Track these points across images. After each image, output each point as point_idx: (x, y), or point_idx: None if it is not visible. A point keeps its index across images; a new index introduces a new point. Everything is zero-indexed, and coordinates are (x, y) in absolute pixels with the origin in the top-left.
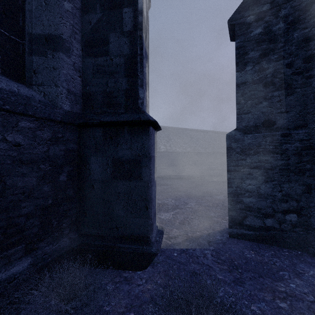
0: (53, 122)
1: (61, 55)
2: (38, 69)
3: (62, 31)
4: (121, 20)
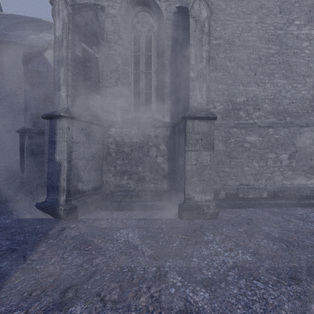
0: None
1: None
2: None
3: None
4: None
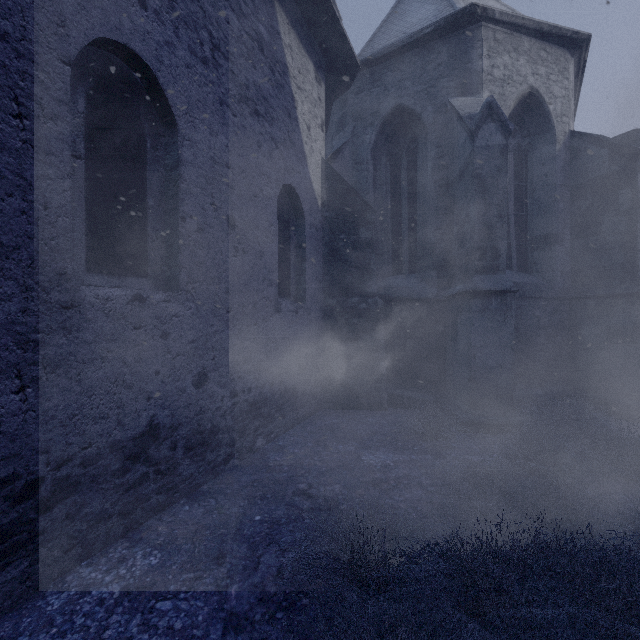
0: (553, 299)
1: (556, 247)
2: (537, 260)
3: (557, 228)
4: (616, 202)
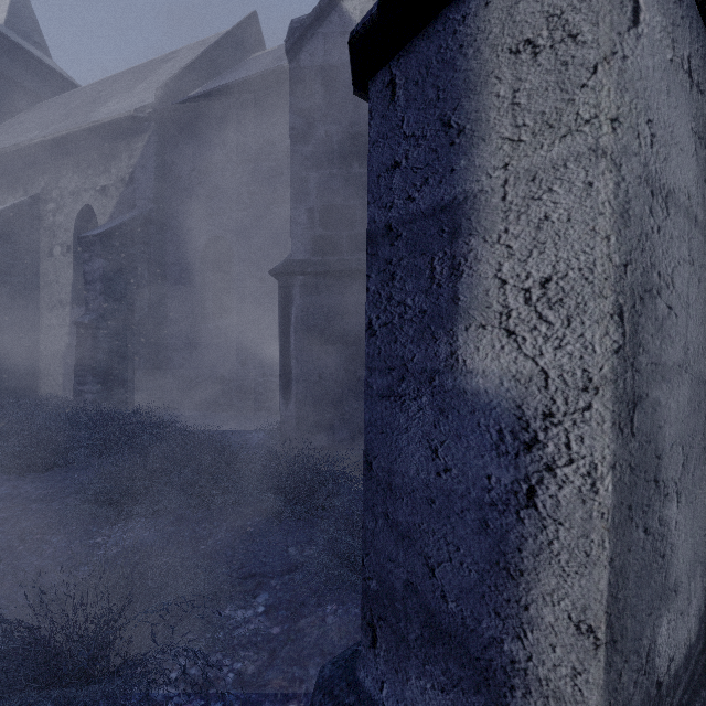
0: None
1: None
2: None
3: None
4: None
